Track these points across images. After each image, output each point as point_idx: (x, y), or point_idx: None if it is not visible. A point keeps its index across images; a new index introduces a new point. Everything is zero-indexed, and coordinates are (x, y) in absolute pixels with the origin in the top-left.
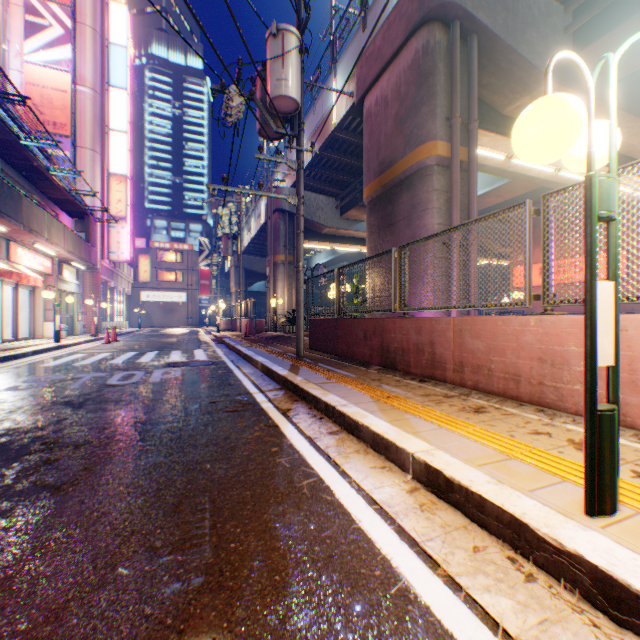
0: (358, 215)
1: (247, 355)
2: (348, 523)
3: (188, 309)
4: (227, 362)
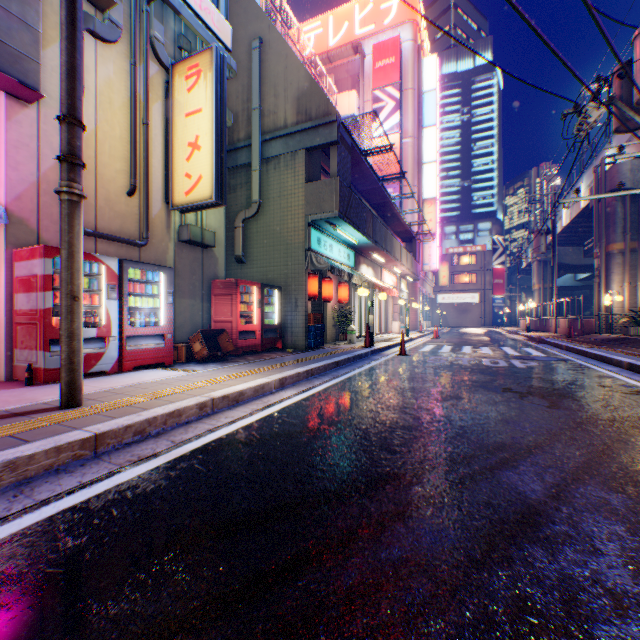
0: None
1: (596, 355)
2: None
3: (479, 309)
4: (572, 360)
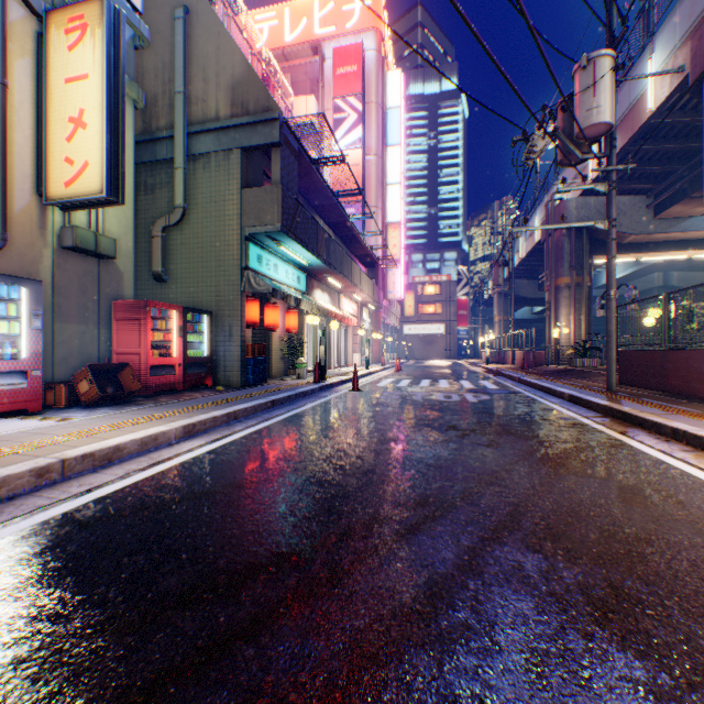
0: (684, 210)
1: (543, 386)
2: None
3: (445, 341)
4: (522, 392)
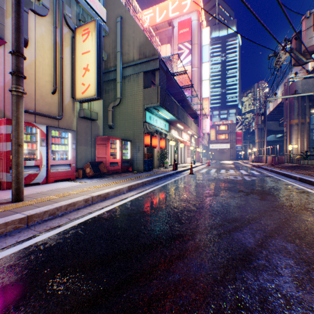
0: None
1: (284, 173)
2: None
3: (230, 151)
4: (273, 176)
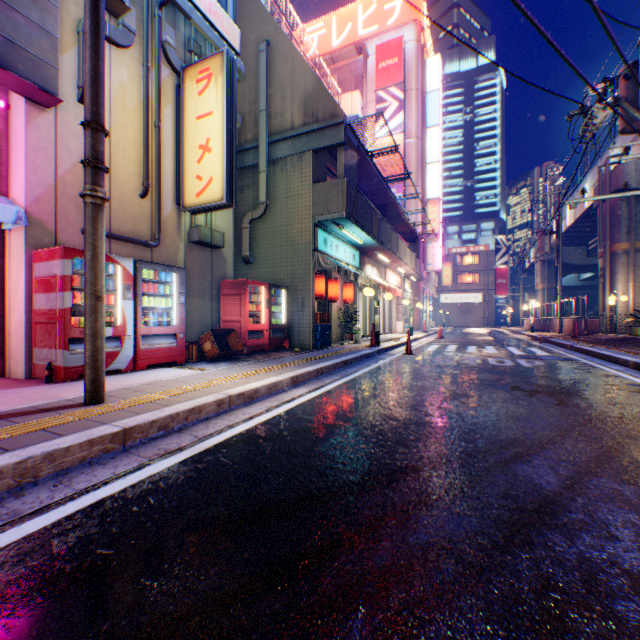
0: None
1: (601, 354)
2: None
3: (482, 309)
4: (578, 359)
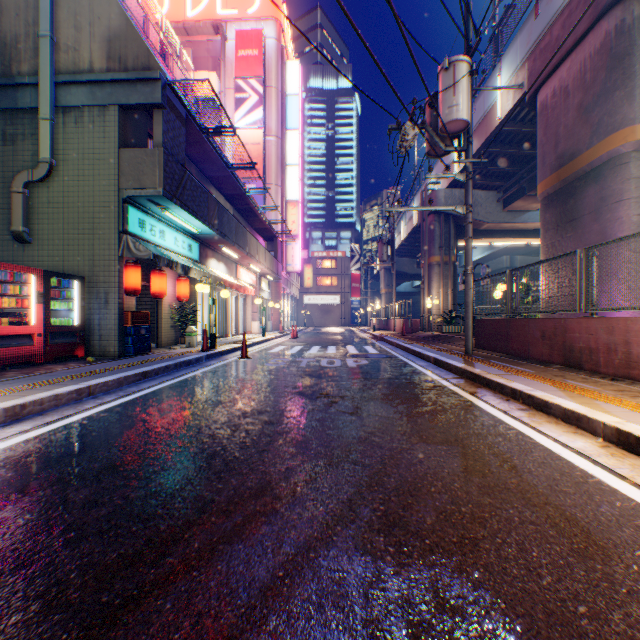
0: (524, 205)
1: (415, 351)
2: (549, 453)
3: (341, 310)
4: (398, 356)
